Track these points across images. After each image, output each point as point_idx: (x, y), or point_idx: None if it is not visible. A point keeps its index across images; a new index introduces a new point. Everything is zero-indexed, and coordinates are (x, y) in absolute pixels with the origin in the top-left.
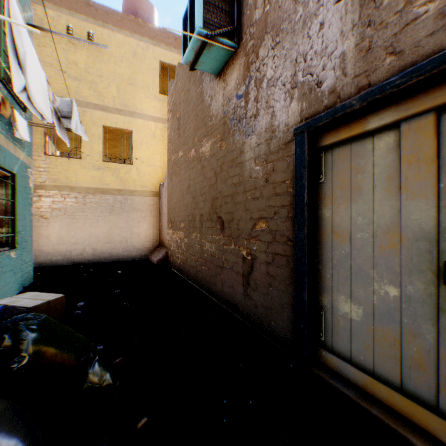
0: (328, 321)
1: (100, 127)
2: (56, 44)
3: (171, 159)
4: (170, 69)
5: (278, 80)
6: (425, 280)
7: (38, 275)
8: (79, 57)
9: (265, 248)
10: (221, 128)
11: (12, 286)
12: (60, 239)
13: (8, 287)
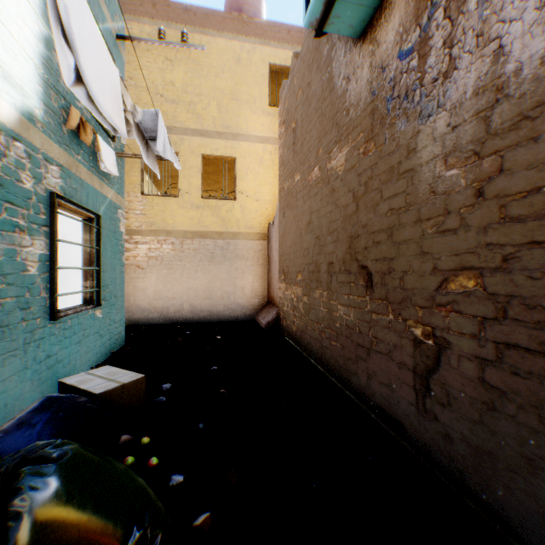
0: None
1: (199, 157)
2: (152, 65)
3: (283, 188)
4: (281, 74)
5: None
6: None
7: (131, 336)
8: (175, 75)
9: (473, 329)
10: (367, 121)
11: (97, 351)
12: (156, 293)
13: (90, 353)
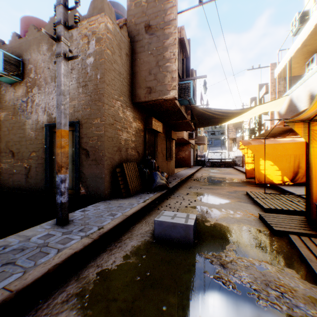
0: (55, 180)
1: None
2: None
3: None
4: None
5: (40, 105)
6: (71, 164)
7: None
8: None
9: (35, 162)
10: (13, 110)
11: None
12: None
13: None
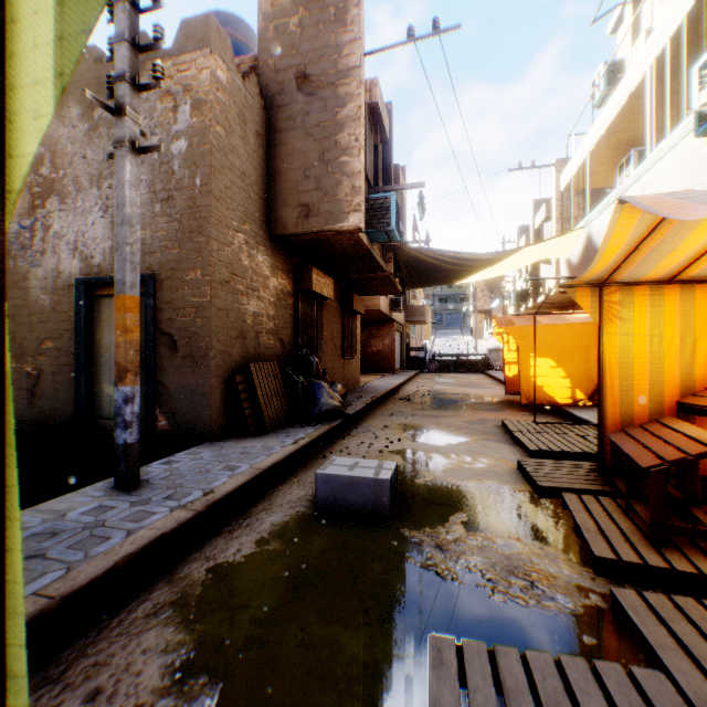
0: (100, 401)
1: None
2: None
3: None
4: None
5: (65, 237)
6: None
7: None
8: None
9: (53, 362)
10: None
11: None
12: None
13: None
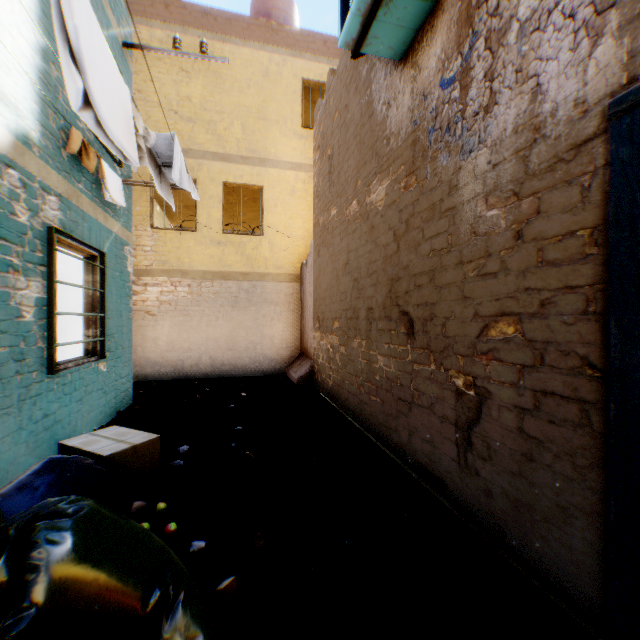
0: None
1: (220, 185)
2: (165, 76)
3: (318, 223)
4: (316, 91)
5: (551, 12)
6: None
7: (140, 394)
8: (192, 89)
9: (512, 377)
10: (409, 153)
11: (101, 411)
12: (170, 343)
13: (93, 413)
